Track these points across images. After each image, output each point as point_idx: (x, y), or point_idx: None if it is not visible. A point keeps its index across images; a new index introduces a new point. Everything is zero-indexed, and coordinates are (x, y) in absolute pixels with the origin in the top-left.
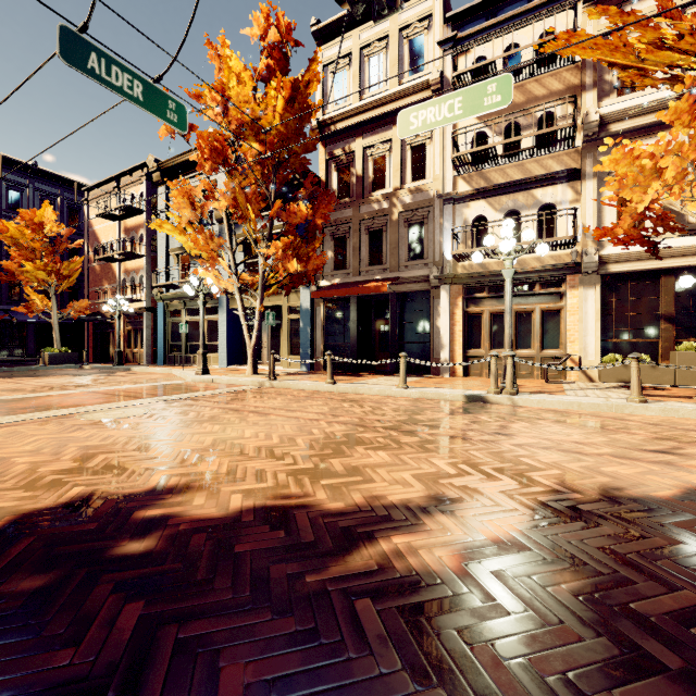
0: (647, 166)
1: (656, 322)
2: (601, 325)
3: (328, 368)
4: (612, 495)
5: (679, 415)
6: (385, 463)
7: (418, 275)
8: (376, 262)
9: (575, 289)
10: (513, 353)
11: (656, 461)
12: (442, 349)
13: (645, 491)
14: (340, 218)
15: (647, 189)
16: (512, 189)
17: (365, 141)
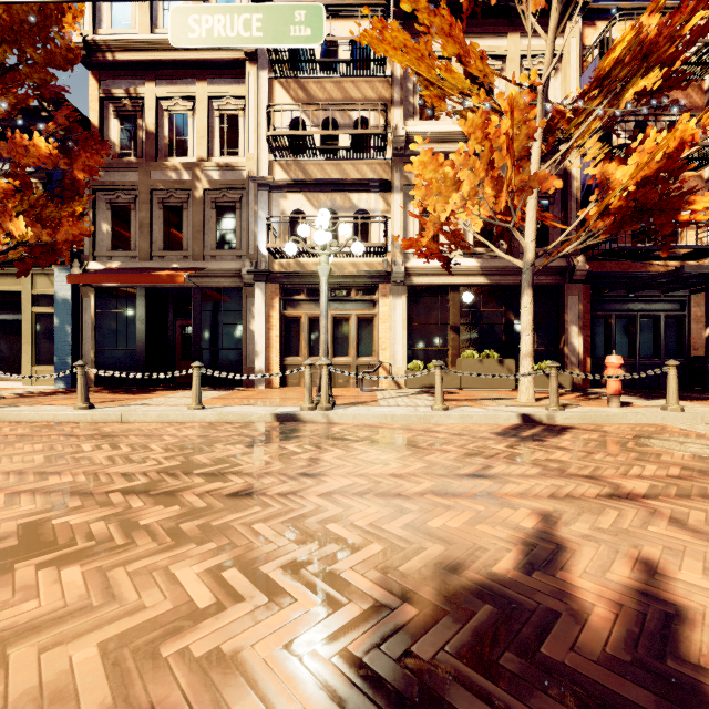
0: (450, 175)
1: (447, 332)
2: (407, 334)
3: (80, 385)
4: (453, 589)
5: (473, 421)
6: (58, 612)
7: (228, 268)
8: (175, 247)
9: (386, 298)
10: (329, 362)
11: (477, 494)
12: (256, 357)
13: (486, 562)
14: (122, 180)
15: (448, 201)
16: (331, 188)
17: (160, 90)
